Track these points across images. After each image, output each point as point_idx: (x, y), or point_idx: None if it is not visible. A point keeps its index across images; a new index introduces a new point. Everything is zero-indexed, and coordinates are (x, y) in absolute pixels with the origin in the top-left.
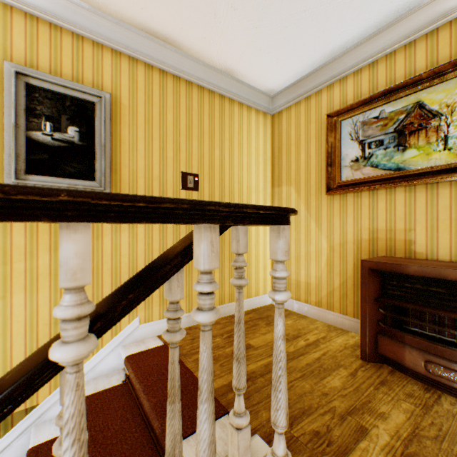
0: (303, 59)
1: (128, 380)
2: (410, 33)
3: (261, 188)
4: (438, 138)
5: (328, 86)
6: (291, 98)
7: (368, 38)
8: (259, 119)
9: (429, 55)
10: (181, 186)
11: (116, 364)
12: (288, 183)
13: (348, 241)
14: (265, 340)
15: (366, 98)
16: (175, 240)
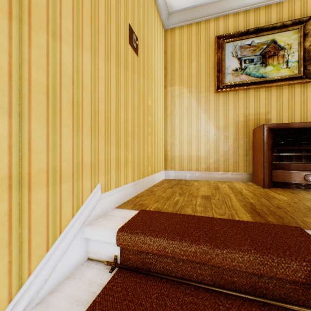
0: None
1: (121, 265)
2: None
3: (161, 84)
4: (284, 61)
5: (215, 18)
6: (185, 20)
7: None
8: (160, 26)
9: (278, 15)
10: (129, 39)
11: (78, 257)
12: (180, 84)
13: (229, 123)
14: (208, 191)
15: (245, 30)
16: (125, 98)
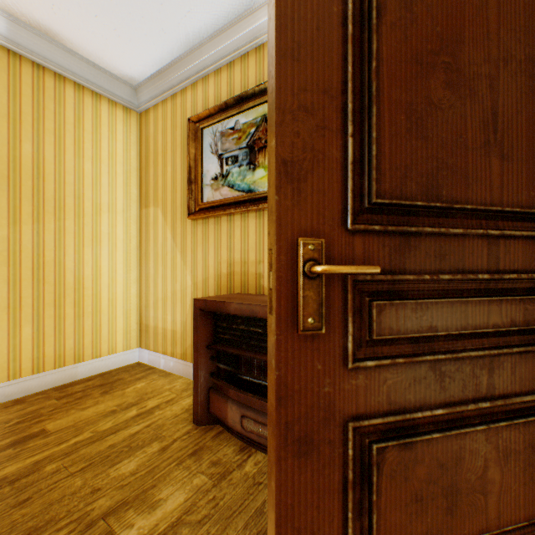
0: (155, 40)
1: None
2: (259, 35)
3: (121, 208)
4: None
5: (193, 84)
6: (157, 94)
7: (221, 31)
8: (117, 114)
9: None
10: None
11: None
12: (155, 204)
13: (210, 277)
14: (78, 419)
15: (222, 103)
16: None
